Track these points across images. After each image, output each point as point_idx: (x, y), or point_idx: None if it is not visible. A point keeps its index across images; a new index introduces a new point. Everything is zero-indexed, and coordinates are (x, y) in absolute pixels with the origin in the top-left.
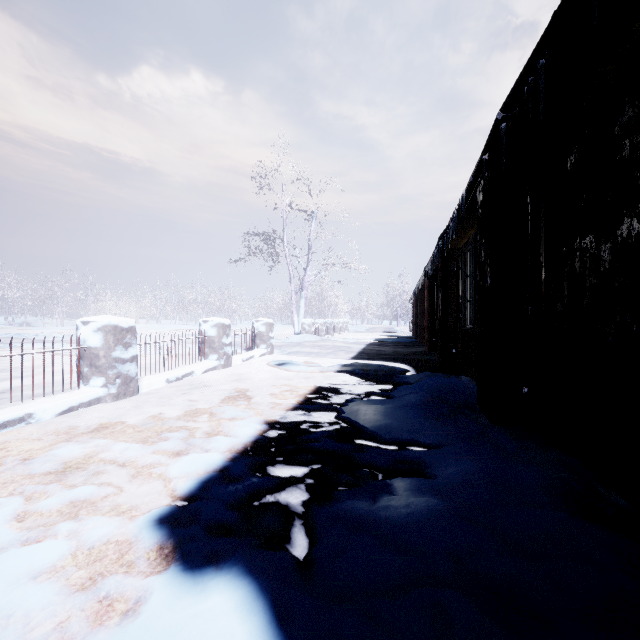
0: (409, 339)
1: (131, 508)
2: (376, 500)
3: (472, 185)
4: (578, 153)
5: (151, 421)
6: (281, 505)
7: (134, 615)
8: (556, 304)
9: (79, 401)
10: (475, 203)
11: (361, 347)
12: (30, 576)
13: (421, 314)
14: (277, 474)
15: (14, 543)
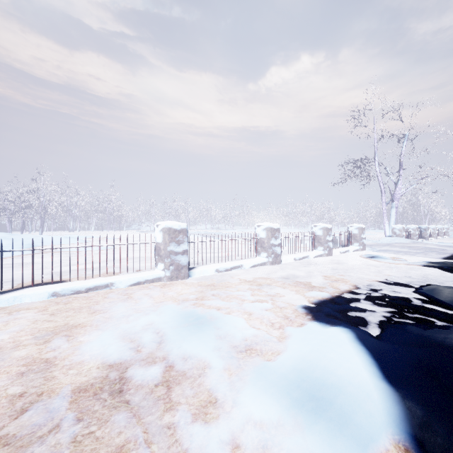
0: None
1: (291, 302)
2: (429, 328)
3: None
4: None
5: (290, 275)
6: (364, 317)
7: (301, 326)
8: None
9: (257, 263)
10: None
11: None
12: (265, 309)
13: None
14: (362, 307)
15: (256, 300)
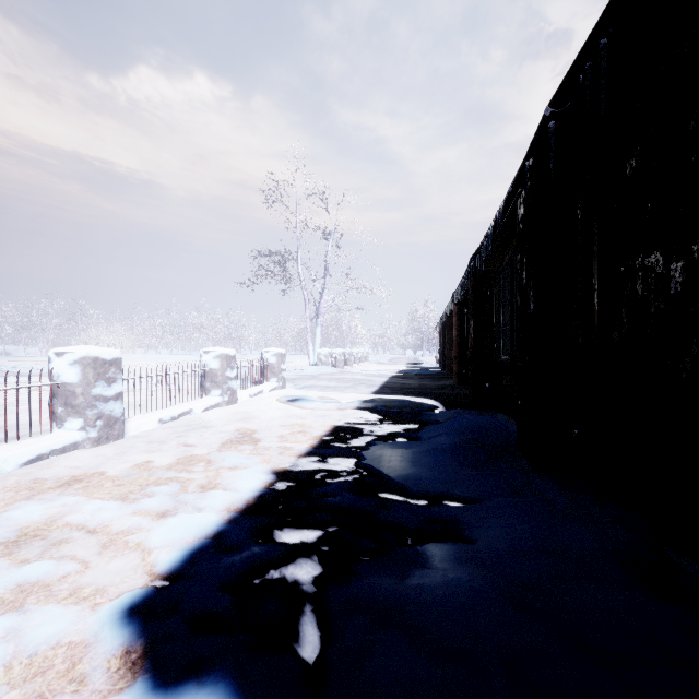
0: (436, 371)
1: (96, 592)
2: (405, 575)
3: (511, 197)
4: (640, 156)
5: (136, 472)
6: (287, 584)
7: None
8: (612, 333)
9: (50, 448)
10: (514, 218)
11: (383, 380)
12: None
13: (449, 343)
14: (284, 540)
15: None
